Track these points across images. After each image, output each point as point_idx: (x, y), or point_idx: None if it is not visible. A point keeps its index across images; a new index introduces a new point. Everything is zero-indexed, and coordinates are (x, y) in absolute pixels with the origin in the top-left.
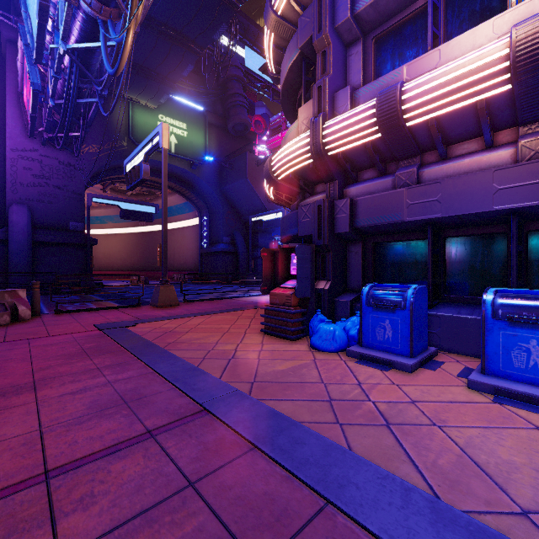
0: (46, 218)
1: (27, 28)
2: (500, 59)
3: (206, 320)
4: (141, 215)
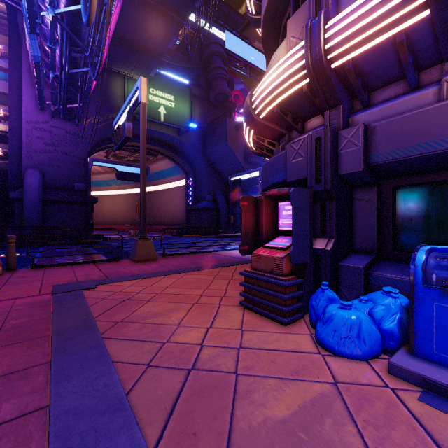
0: (55, 180)
1: (23, 1)
2: None
3: (177, 281)
4: (135, 176)
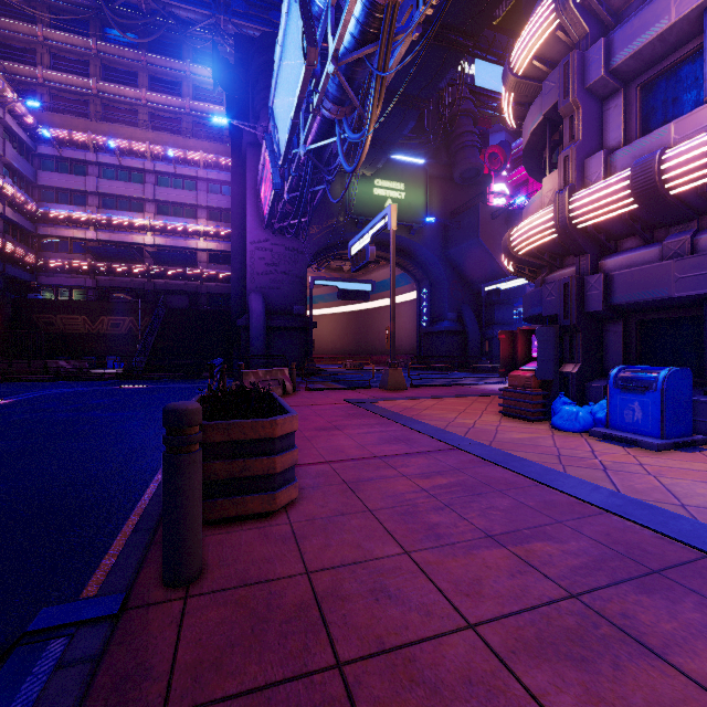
0: (276, 304)
1: (274, 139)
2: None
3: (440, 402)
4: (358, 294)
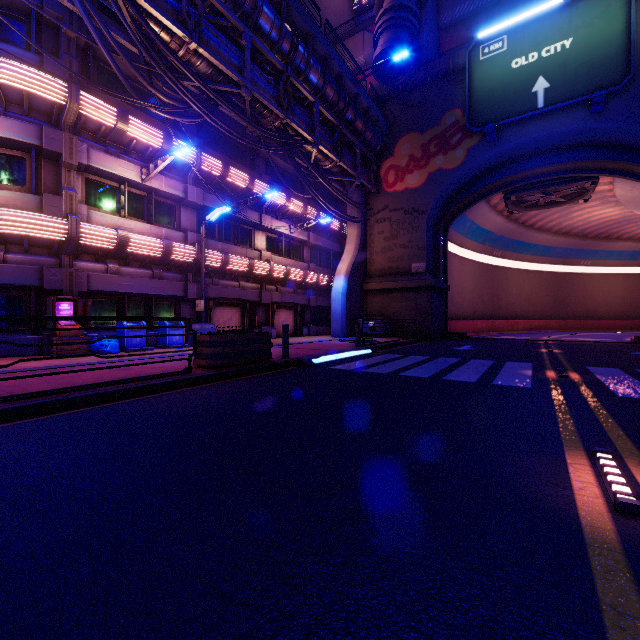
0: None
1: None
2: (161, 247)
3: None
4: None
